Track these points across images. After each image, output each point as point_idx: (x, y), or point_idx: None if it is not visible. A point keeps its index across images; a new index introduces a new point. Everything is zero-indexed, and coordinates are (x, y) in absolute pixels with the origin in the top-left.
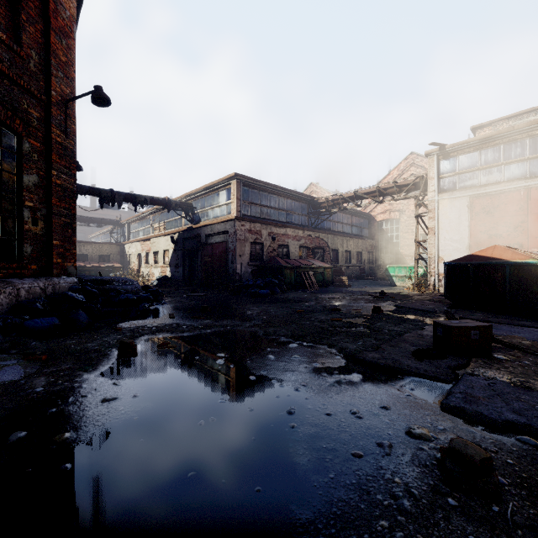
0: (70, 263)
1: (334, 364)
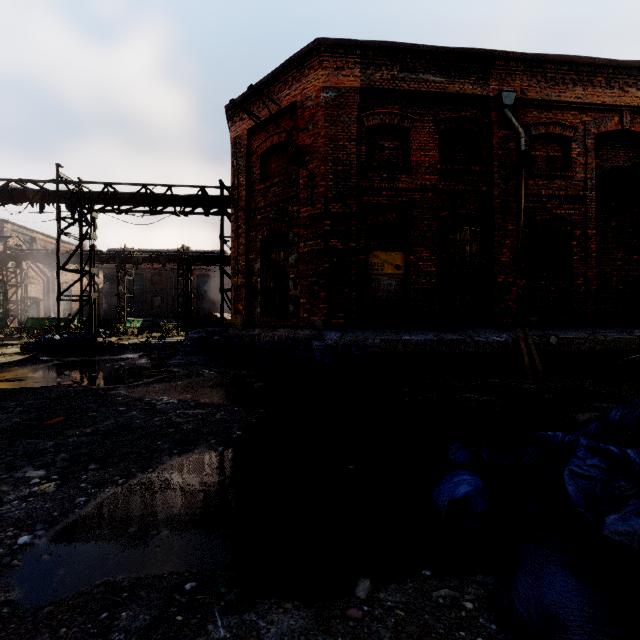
0: (317, 317)
1: (5, 383)
